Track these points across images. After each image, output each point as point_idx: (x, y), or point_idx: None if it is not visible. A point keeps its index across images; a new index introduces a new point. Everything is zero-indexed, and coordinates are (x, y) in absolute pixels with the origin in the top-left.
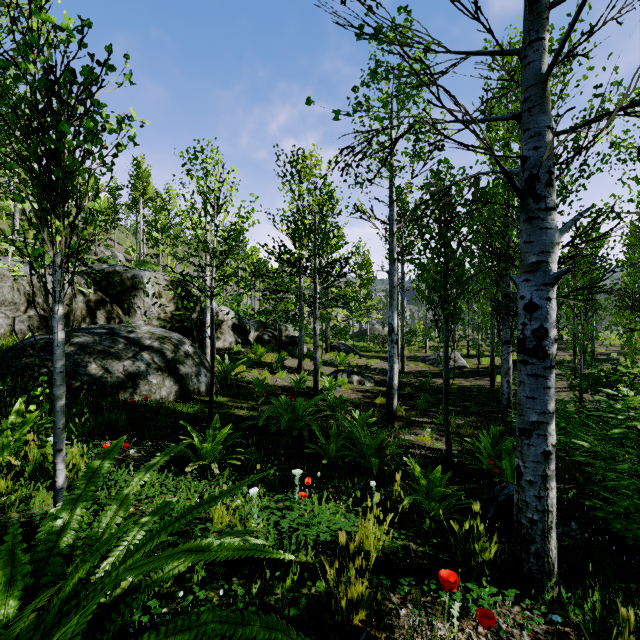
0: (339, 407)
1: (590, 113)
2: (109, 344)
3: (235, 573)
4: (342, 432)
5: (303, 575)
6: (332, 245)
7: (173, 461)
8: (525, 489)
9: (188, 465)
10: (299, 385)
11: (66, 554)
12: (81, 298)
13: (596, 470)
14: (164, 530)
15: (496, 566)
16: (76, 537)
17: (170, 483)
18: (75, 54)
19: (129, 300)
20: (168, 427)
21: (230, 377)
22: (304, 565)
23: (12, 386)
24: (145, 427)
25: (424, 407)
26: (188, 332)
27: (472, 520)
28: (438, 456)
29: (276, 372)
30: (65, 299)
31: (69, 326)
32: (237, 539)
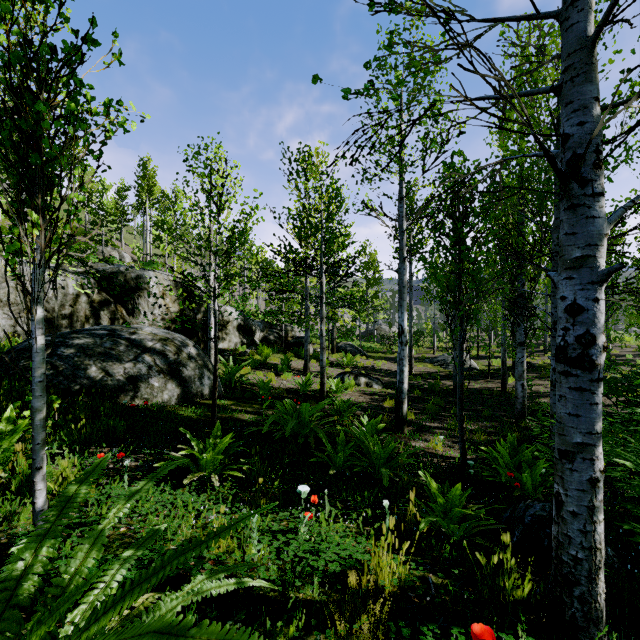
0: (346, 411)
1: (619, 98)
2: (110, 346)
3: (231, 615)
4: (350, 439)
5: (309, 618)
6: (339, 244)
7: (172, 471)
8: (567, 521)
9: (187, 475)
10: (305, 388)
11: (41, 589)
12: (84, 299)
13: (632, 488)
14: (138, 586)
15: (529, 604)
16: (39, 584)
17: (167, 497)
18: (53, 25)
19: (133, 300)
20: (168, 433)
21: (234, 379)
22: (310, 604)
23: (9, 390)
24: (145, 433)
25: (434, 411)
26: (193, 333)
27: (501, 552)
28: (451, 465)
29: (282, 374)
30: (68, 300)
31: (72, 327)
32: (231, 581)
